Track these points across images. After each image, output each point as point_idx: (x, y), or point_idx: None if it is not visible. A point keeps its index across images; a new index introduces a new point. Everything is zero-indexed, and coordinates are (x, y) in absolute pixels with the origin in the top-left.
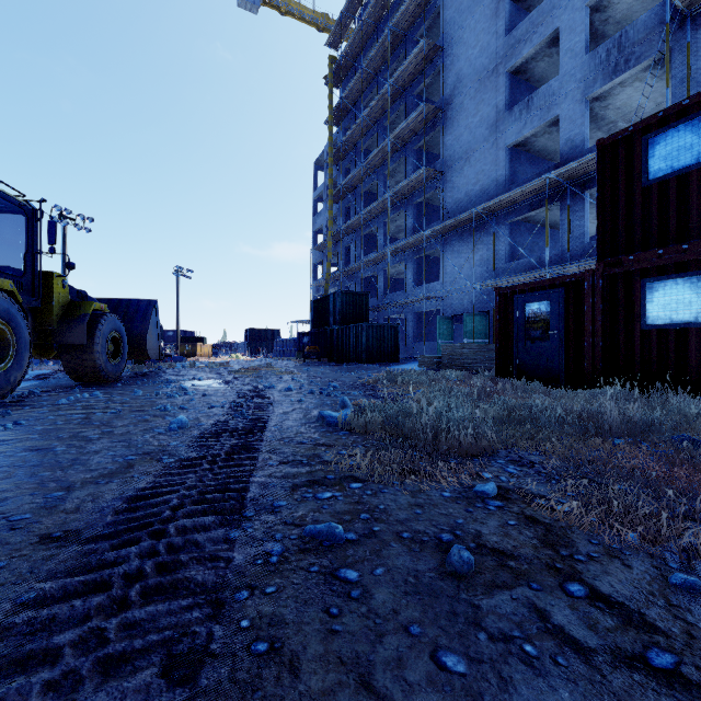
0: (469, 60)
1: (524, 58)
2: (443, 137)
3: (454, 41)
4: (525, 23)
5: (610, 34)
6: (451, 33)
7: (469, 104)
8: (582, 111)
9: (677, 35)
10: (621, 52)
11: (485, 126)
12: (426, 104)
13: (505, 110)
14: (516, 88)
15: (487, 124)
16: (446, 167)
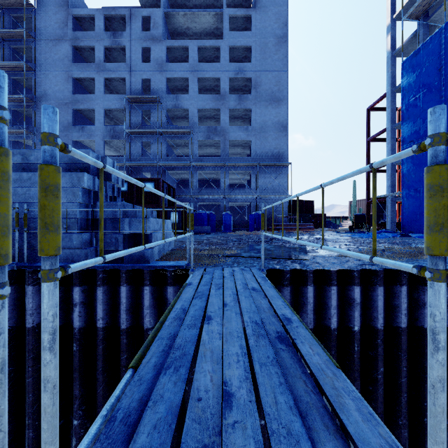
0: (52, 89)
1: (81, 109)
2: (35, 116)
3: (42, 72)
4: (81, 96)
5: (111, 116)
6: (41, 67)
7: None
8: (103, 143)
9: (128, 138)
10: (114, 132)
11: (62, 125)
12: (26, 97)
13: (72, 124)
14: (76, 115)
15: (63, 125)
16: (37, 131)
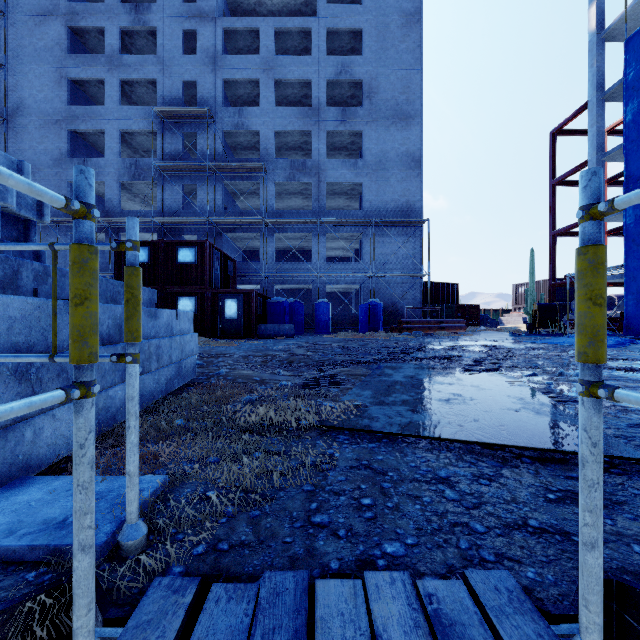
0: (34, 98)
1: (81, 130)
2: (5, 142)
3: (18, 69)
4: (82, 109)
5: (135, 145)
6: (15, 61)
7: (34, 131)
8: (118, 187)
9: (159, 178)
10: (137, 169)
11: (50, 157)
12: None
13: (67, 156)
14: (75, 141)
15: (52, 157)
16: None
